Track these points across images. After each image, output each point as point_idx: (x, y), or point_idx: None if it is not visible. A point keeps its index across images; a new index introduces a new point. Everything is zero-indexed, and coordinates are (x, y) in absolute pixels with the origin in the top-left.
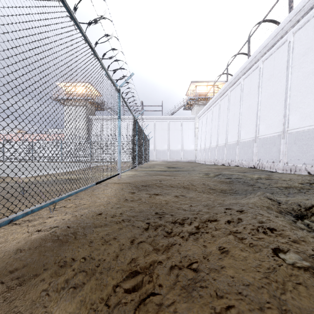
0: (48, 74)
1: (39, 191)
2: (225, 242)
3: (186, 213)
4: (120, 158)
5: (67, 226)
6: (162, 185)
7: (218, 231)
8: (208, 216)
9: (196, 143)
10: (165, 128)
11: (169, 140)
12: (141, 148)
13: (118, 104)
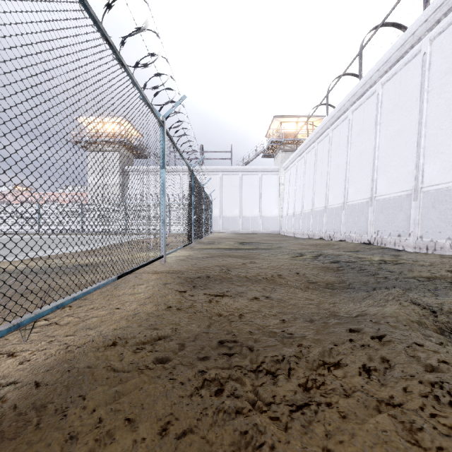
0: (5, 72)
1: (22, 289)
2: (377, 441)
3: (278, 343)
4: (164, 231)
5: (36, 384)
6: (232, 275)
7: (351, 400)
8: (321, 352)
9: (282, 206)
10: (236, 184)
11: (242, 202)
12: (200, 214)
13: (162, 145)
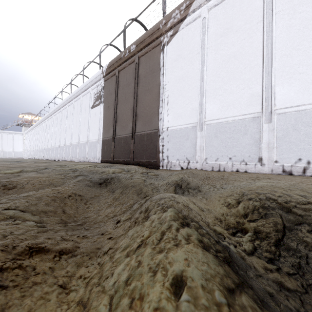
0: None
1: None
2: None
3: None
4: None
5: None
6: None
7: None
8: None
9: (24, 148)
10: None
11: (3, 145)
12: None
13: None
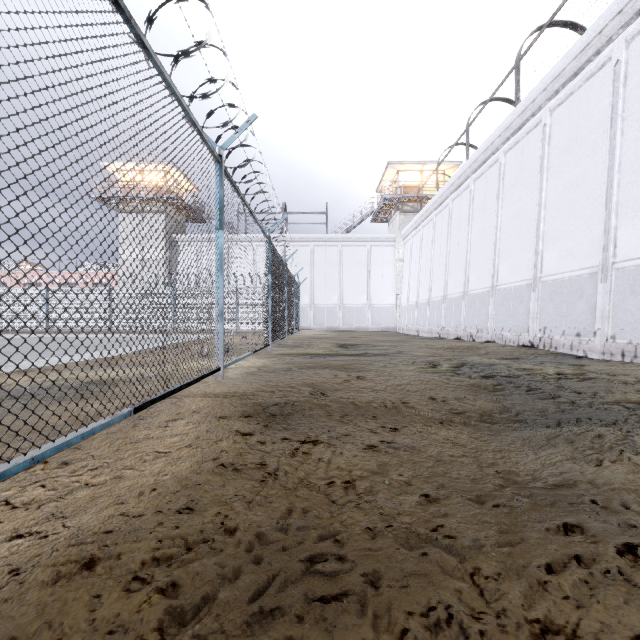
0: None
1: None
2: None
3: (429, 567)
4: (222, 330)
5: None
6: (329, 402)
7: None
8: (525, 595)
9: (400, 292)
10: (334, 260)
11: (342, 286)
12: (281, 303)
13: (218, 193)
